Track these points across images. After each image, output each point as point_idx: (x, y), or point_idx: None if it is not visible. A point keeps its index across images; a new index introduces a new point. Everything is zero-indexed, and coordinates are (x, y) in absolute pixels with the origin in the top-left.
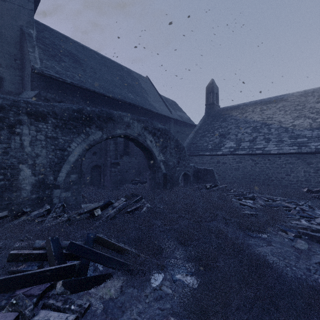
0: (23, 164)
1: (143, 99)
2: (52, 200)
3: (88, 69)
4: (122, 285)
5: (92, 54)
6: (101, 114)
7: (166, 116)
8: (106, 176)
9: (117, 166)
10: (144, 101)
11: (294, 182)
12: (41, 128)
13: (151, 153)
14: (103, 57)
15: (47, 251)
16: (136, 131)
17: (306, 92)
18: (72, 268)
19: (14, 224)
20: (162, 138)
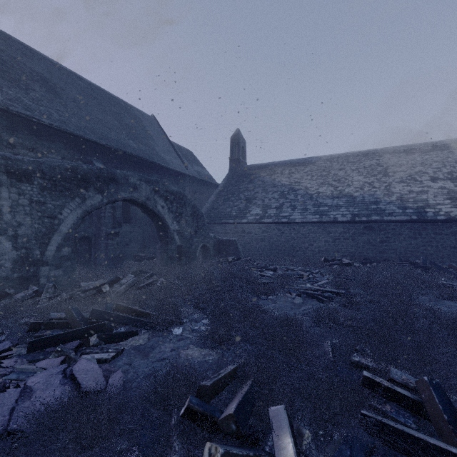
0: (2, 235)
1: (149, 149)
2: (39, 280)
3: (70, 102)
4: (149, 337)
5: (73, 79)
6: (101, 174)
7: (180, 172)
8: (100, 251)
9: (115, 237)
10: (151, 152)
11: (316, 252)
12: (25, 191)
13: (163, 221)
14: (89, 84)
15: (69, 319)
16: (144, 194)
17: (332, 157)
18: (102, 325)
19: (5, 305)
20: (176, 203)
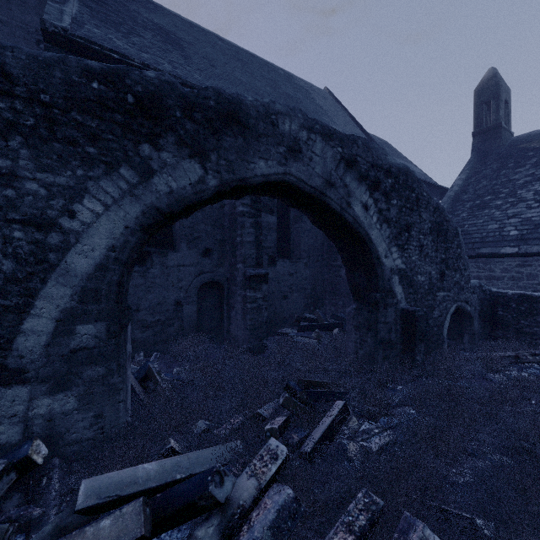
0: None
1: None
2: None
3: (197, 57)
4: None
5: (210, 38)
6: (198, 100)
7: None
8: (234, 311)
9: (260, 284)
10: None
11: None
12: None
13: (366, 245)
14: (233, 46)
15: None
16: (319, 169)
17: None
18: None
19: None
20: (397, 198)
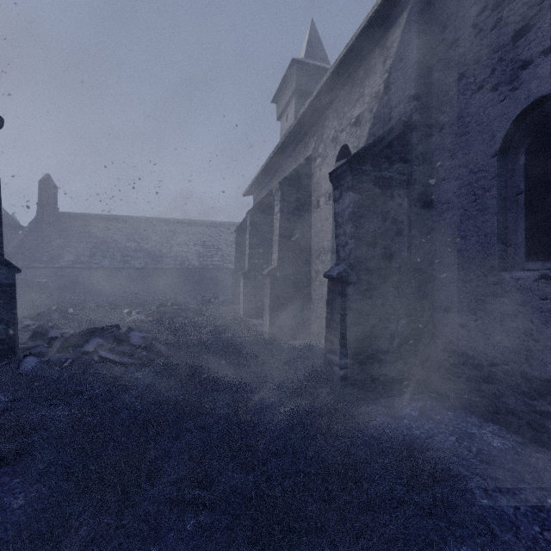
0: None
1: None
2: None
3: None
4: None
5: None
6: None
7: None
8: None
9: None
10: None
11: (121, 289)
12: None
13: None
14: None
15: None
16: None
17: (142, 218)
18: None
19: None
20: None
